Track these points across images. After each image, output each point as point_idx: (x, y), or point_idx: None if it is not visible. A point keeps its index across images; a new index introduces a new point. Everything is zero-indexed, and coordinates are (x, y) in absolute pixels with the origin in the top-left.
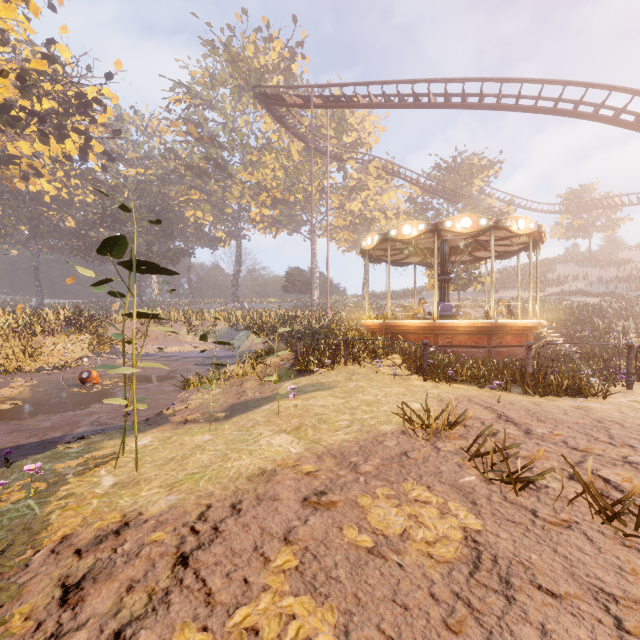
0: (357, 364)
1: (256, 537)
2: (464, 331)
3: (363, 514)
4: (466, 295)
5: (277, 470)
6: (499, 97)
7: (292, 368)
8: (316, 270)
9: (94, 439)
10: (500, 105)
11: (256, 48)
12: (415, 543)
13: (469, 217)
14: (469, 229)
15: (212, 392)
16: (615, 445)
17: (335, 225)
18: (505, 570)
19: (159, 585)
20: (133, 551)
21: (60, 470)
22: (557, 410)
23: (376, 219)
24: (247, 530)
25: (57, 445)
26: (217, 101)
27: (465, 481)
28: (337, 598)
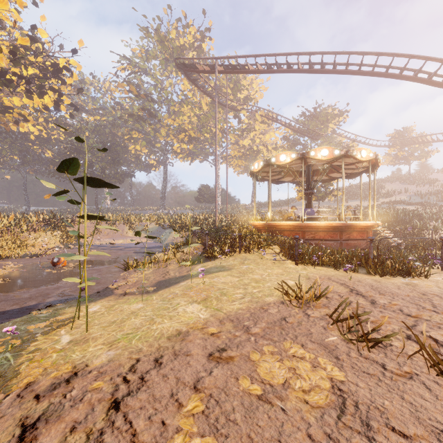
0: (248, 252)
1: (172, 386)
2: (323, 229)
3: (254, 367)
4: (323, 204)
5: (190, 331)
6: (347, 65)
7: (202, 255)
8: (219, 187)
9: (59, 307)
10: (348, 71)
11: (177, 32)
12: (294, 391)
13: (327, 149)
14: (327, 157)
15: (145, 272)
16: (438, 312)
17: (232, 155)
18: (365, 414)
19: (96, 426)
20: (78, 397)
21: (32, 330)
22: (392, 286)
23: (261, 151)
24: (166, 380)
25: (32, 311)
26: (150, 69)
27: (329, 340)
28: (234, 438)
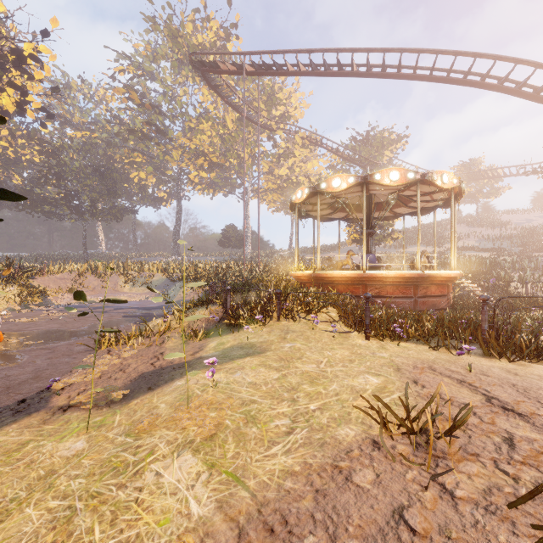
0: (291, 319)
1: None
2: (392, 282)
3: None
4: (377, 250)
5: None
6: (416, 67)
7: (221, 321)
8: (249, 227)
9: None
10: (416, 75)
11: (194, 27)
12: None
13: (397, 170)
14: (397, 182)
15: (124, 355)
16: None
17: (265, 188)
18: None
19: None
20: None
21: None
22: None
23: (301, 183)
24: None
25: None
26: (159, 73)
27: None
28: None
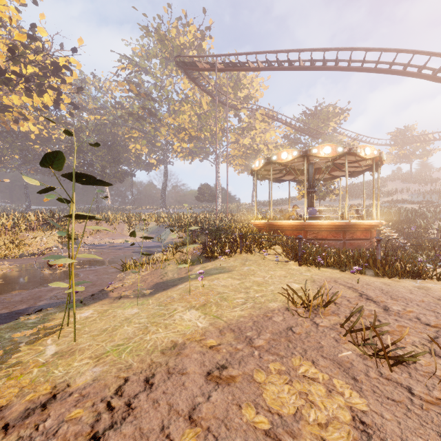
0: (249, 253)
1: (164, 415)
2: (326, 228)
3: (259, 390)
4: (324, 203)
5: (186, 343)
6: (349, 61)
7: (202, 255)
8: (219, 186)
9: (49, 311)
10: (350, 67)
11: (177, 31)
12: (308, 425)
13: (330, 146)
14: (330, 155)
15: (142, 273)
16: None
17: (232, 154)
18: None
19: None
20: (52, 429)
21: (16, 339)
22: (404, 290)
23: (261, 150)
24: (156, 407)
25: (20, 316)
26: (150, 68)
27: (343, 356)
28: None
